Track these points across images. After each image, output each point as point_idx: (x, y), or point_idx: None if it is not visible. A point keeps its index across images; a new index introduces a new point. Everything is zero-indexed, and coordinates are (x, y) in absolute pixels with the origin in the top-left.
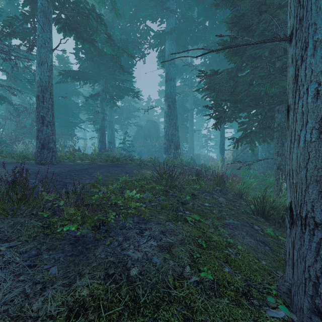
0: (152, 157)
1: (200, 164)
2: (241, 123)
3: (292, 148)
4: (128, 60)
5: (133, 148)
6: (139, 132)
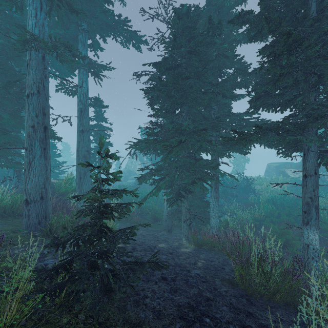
0: None
1: None
2: None
3: (28, 182)
4: None
5: None
6: None
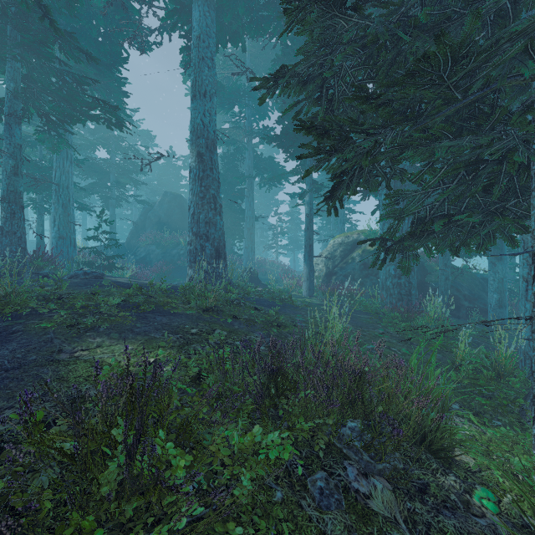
0: (172, 266)
1: (267, 279)
2: (393, 197)
3: None
4: (105, 44)
5: (133, 246)
6: (147, 214)
